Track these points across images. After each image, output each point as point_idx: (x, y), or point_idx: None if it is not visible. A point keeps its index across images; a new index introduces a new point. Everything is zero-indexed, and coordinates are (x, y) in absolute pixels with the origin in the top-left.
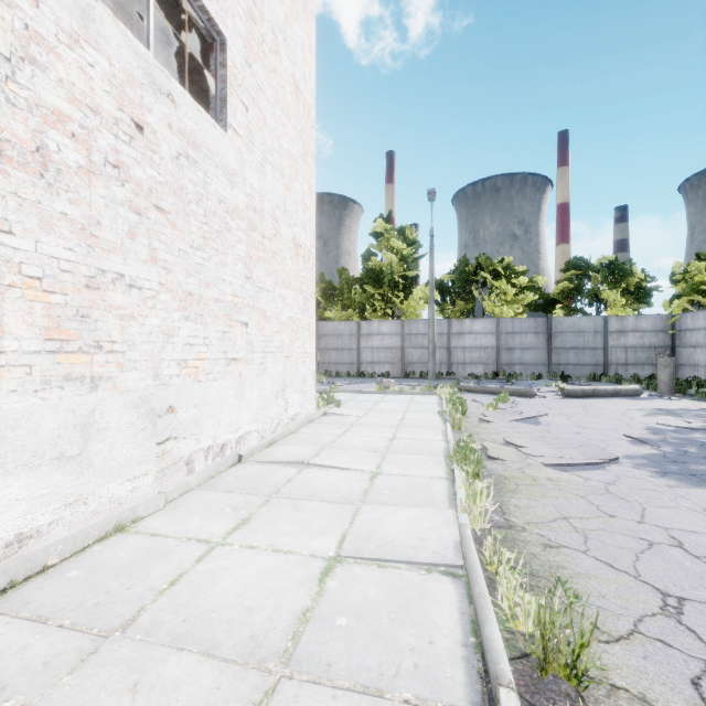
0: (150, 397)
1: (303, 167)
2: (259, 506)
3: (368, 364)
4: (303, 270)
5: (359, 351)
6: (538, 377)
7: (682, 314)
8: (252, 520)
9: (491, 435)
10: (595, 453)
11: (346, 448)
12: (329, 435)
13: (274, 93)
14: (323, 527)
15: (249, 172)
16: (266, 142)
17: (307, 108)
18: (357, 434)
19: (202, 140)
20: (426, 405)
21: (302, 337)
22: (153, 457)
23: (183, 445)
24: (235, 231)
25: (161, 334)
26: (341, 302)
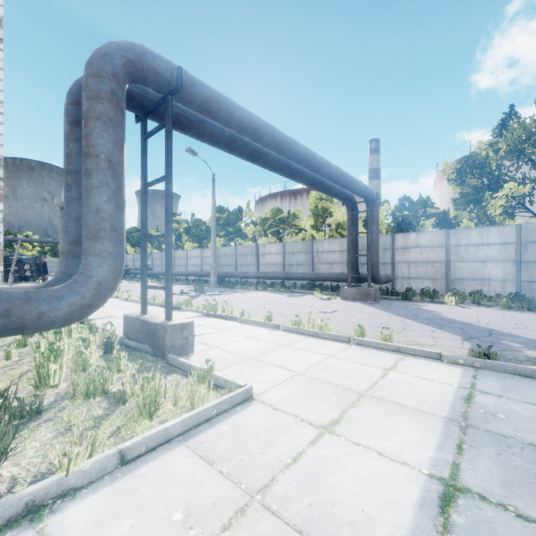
0: None
1: None
2: None
3: None
4: None
5: None
6: None
7: None
8: None
9: None
10: None
11: None
12: None
13: None
14: None
15: None
16: None
17: None
18: None
19: None
20: None
21: None
22: None
23: None
24: None
25: None
26: None
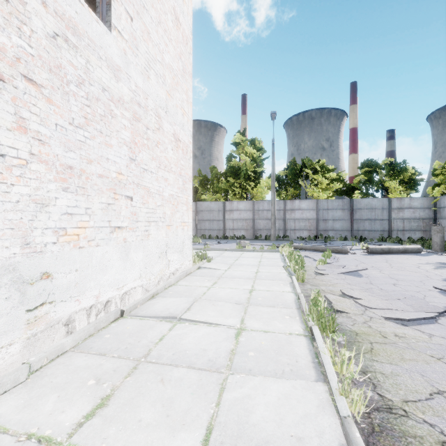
0: (17, 265)
1: (182, 81)
2: (125, 376)
3: (230, 230)
4: (182, 160)
5: (224, 221)
6: (345, 239)
7: (441, 197)
8: (111, 399)
9: (328, 286)
10: (421, 306)
11: (214, 301)
12: (201, 287)
13: (157, 15)
14: (187, 412)
15: (134, 72)
16: (150, 52)
17: (185, 38)
18: (223, 286)
19: (84, 30)
20: (273, 260)
21: (181, 210)
22: (22, 324)
23: (61, 307)
24: (120, 118)
25: (32, 203)
26: (212, 189)
